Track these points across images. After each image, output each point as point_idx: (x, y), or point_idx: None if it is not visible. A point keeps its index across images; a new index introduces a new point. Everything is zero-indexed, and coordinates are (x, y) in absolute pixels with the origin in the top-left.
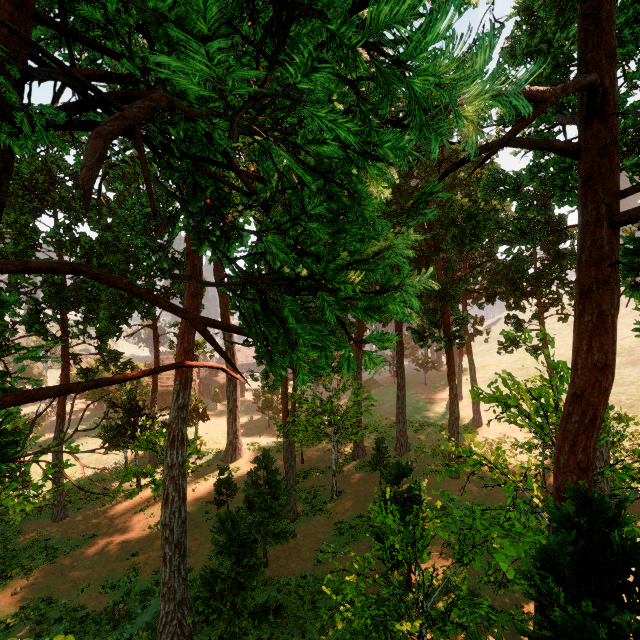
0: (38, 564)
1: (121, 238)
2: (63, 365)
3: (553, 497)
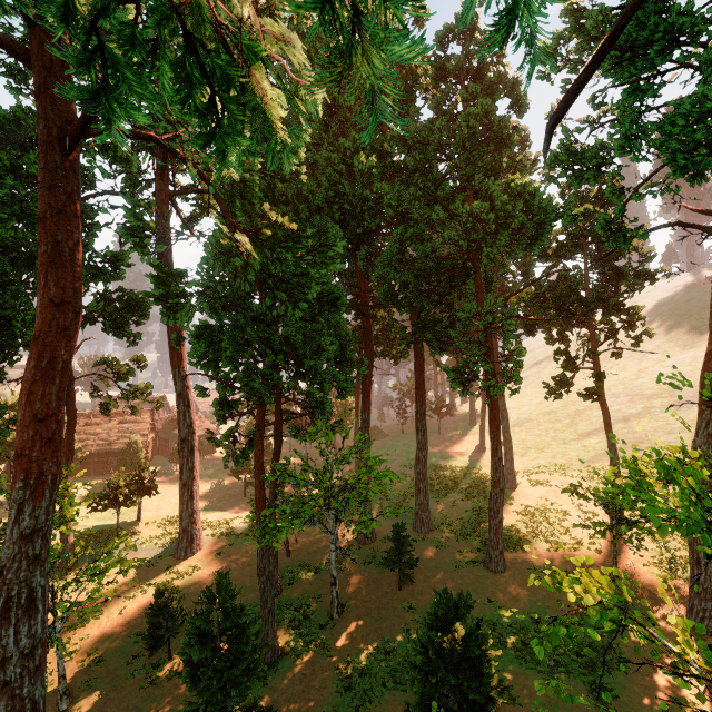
0: None
1: (4, 230)
2: None
3: None
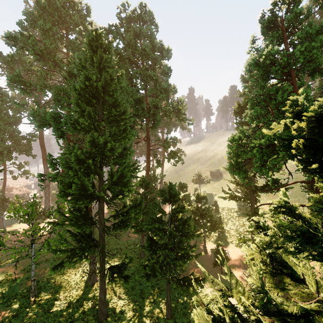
0: None
1: None
2: None
3: None
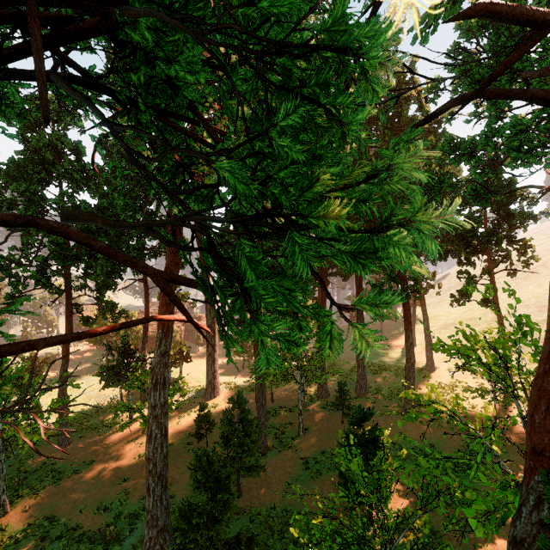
0: (45, 485)
1: (116, 204)
2: (67, 314)
3: (526, 456)
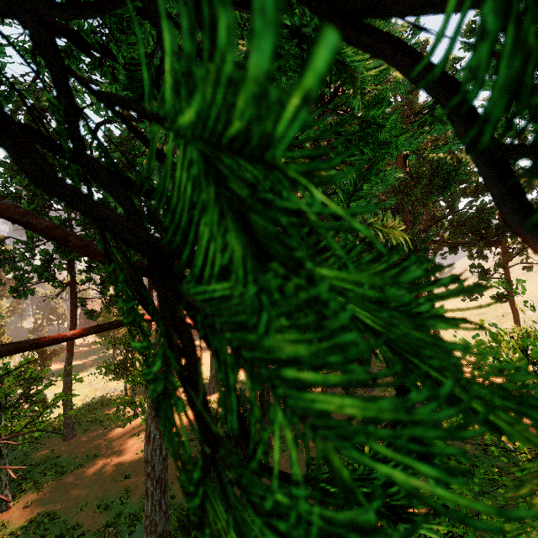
0: (48, 480)
1: None
2: (71, 307)
3: None
